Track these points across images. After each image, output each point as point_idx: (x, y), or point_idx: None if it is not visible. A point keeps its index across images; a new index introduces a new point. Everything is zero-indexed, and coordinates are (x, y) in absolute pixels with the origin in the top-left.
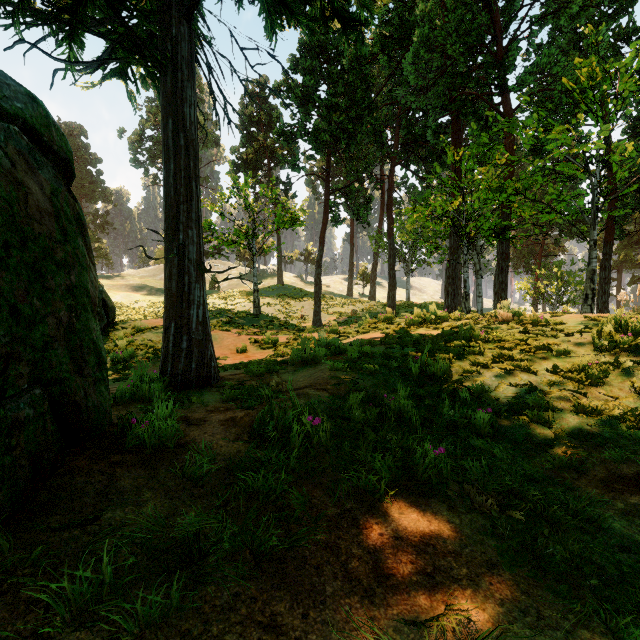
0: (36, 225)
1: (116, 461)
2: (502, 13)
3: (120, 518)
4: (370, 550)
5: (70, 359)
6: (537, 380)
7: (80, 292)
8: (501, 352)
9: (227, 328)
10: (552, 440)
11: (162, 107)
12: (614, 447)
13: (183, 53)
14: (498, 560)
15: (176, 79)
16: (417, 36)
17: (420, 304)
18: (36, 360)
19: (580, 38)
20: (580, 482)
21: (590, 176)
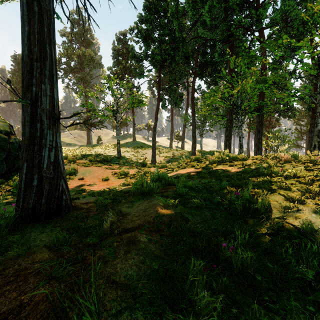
0: None
1: None
2: None
3: None
4: None
5: None
6: None
7: None
8: (306, 188)
9: (99, 165)
10: None
11: None
12: None
13: None
14: None
15: None
16: None
17: (208, 151)
18: None
19: (299, 4)
20: None
21: (319, 72)
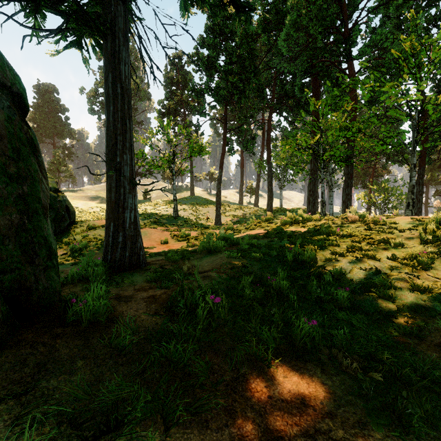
0: None
1: (58, 333)
2: (348, 5)
3: (53, 387)
4: (261, 413)
5: (21, 252)
6: (381, 265)
7: (32, 199)
8: (353, 244)
9: (154, 226)
10: (395, 312)
11: (104, 65)
12: None
13: (120, 25)
14: (367, 420)
15: (114, 44)
16: (288, 20)
17: (289, 209)
18: None
19: (402, 23)
20: (421, 346)
21: (411, 118)
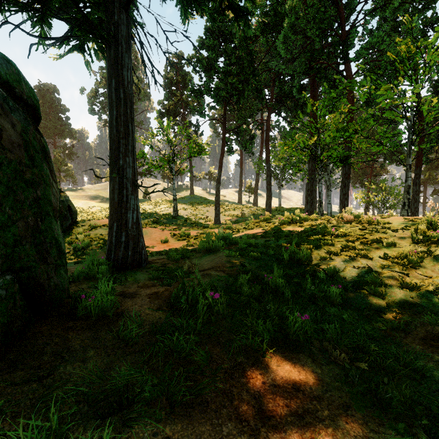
0: (9, 154)
1: (69, 326)
2: (345, 8)
3: (69, 372)
4: (256, 396)
5: (36, 252)
6: (373, 264)
7: (44, 202)
8: (347, 244)
9: (155, 226)
10: (385, 308)
11: (107, 71)
12: (430, 314)
13: (122, 33)
14: (351, 403)
15: (117, 51)
16: (286, 23)
17: (288, 209)
18: (8, 254)
19: (399, 25)
20: (407, 340)
21: (407, 120)
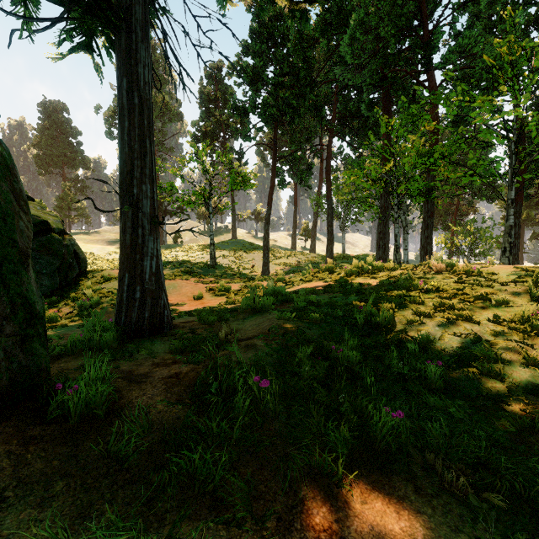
0: None
1: (33, 435)
2: (427, 2)
3: (8, 532)
4: None
5: None
6: (480, 330)
7: (2, 242)
8: (441, 302)
9: (186, 277)
10: (506, 395)
11: (117, 67)
12: None
13: (137, 16)
14: None
15: (130, 40)
16: (354, 20)
17: (354, 256)
18: None
19: (494, 25)
20: None
21: (509, 142)
